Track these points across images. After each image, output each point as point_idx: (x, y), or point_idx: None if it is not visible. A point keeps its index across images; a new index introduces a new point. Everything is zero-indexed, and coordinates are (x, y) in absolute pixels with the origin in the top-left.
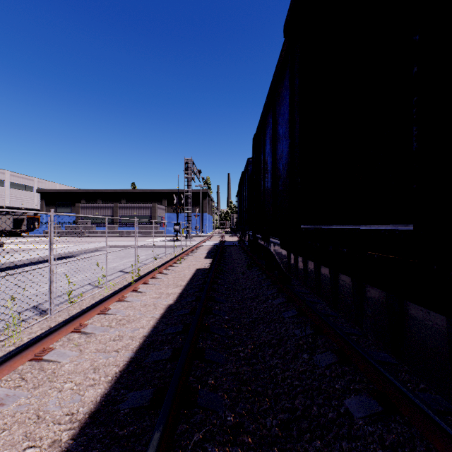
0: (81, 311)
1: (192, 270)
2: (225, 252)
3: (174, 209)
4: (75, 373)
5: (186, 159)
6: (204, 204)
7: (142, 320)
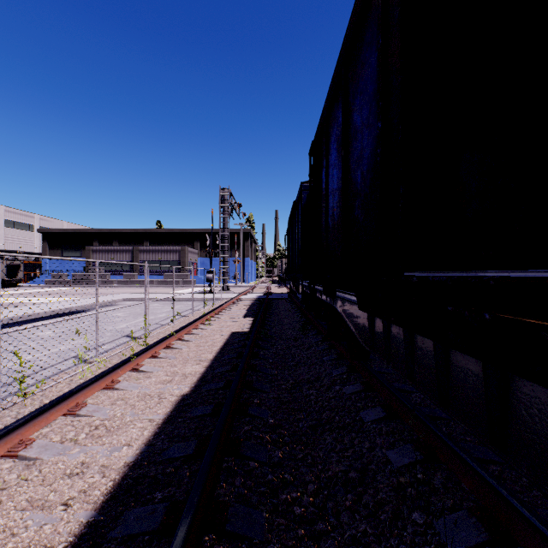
0: (28, 414)
1: (225, 334)
2: (271, 308)
3: (206, 252)
4: None
5: (222, 190)
6: (246, 247)
7: (131, 429)
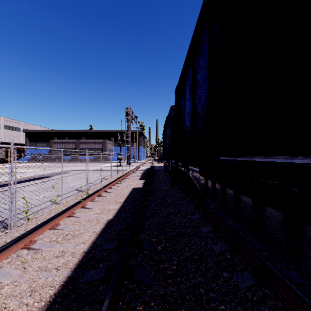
0: (33, 228)
1: (129, 189)
2: (154, 174)
3: (118, 143)
4: (12, 296)
5: (127, 108)
6: (140, 140)
7: (84, 236)
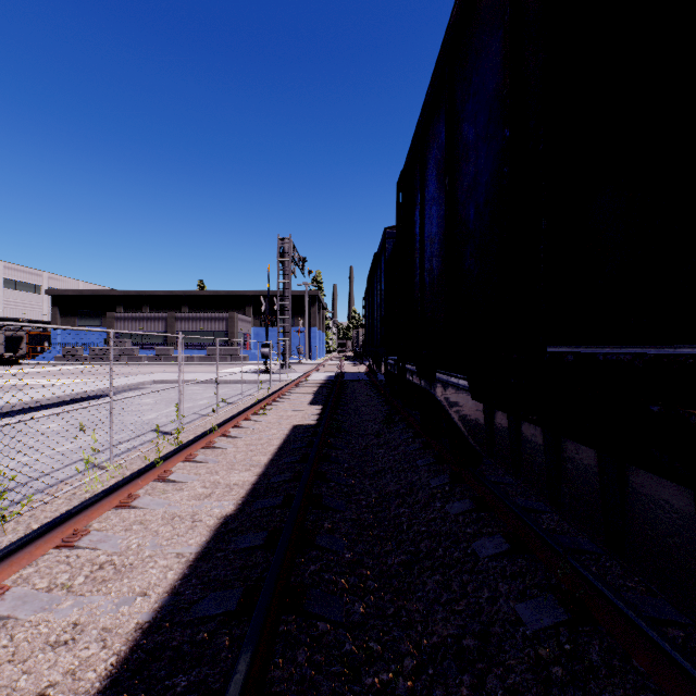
0: (1, 550)
1: (284, 428)
2: (345, 392)
3: (261, 320)
4: None
5: (282, 240)
6: (312, 313)
7: (150, 569)
